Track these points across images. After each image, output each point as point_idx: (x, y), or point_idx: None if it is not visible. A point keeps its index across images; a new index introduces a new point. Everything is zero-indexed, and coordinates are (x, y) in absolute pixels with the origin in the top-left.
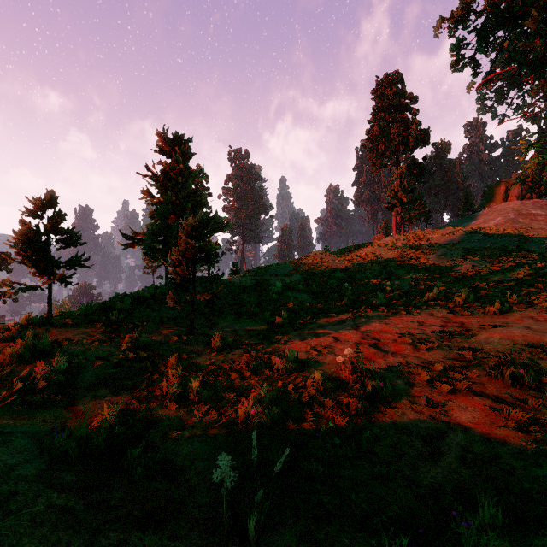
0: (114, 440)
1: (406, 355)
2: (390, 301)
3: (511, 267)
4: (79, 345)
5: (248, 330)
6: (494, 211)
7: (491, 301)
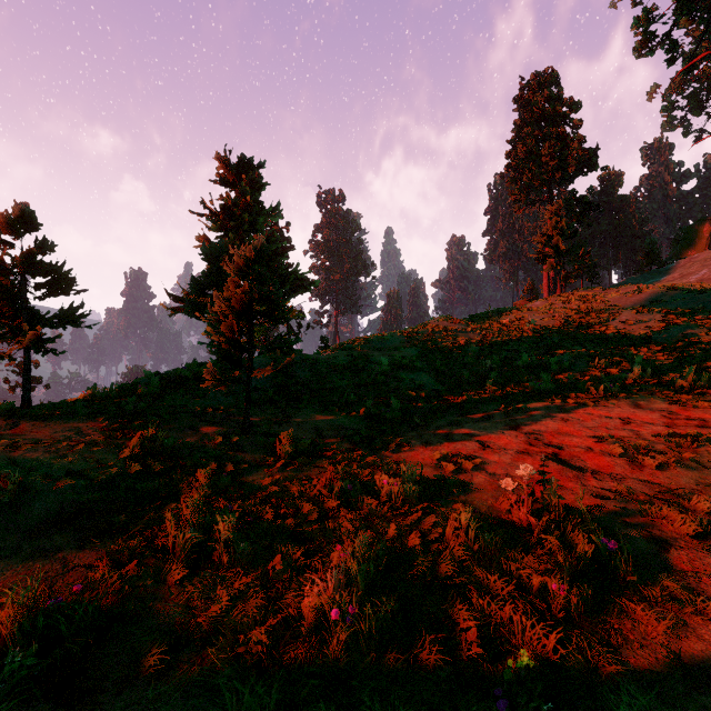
0: None
1: (621, 477)
2: (560, 385)
3: None
4: (50, 450)
5: (338, 428)
6: (695, 262)
7: None
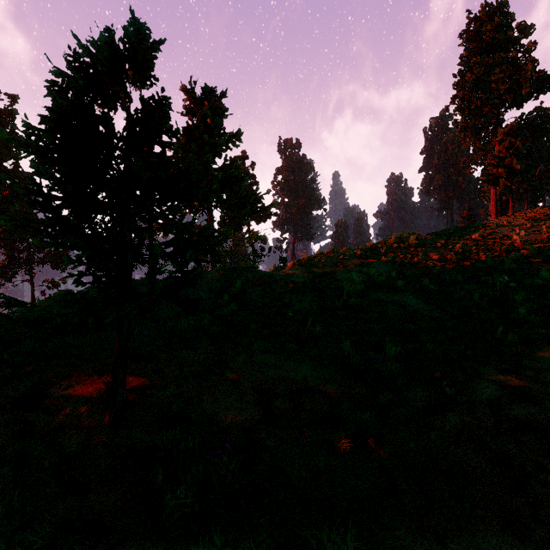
0: None
1: None
2: None
3: None
4: None
5: (298, 389)
6: None
7: None
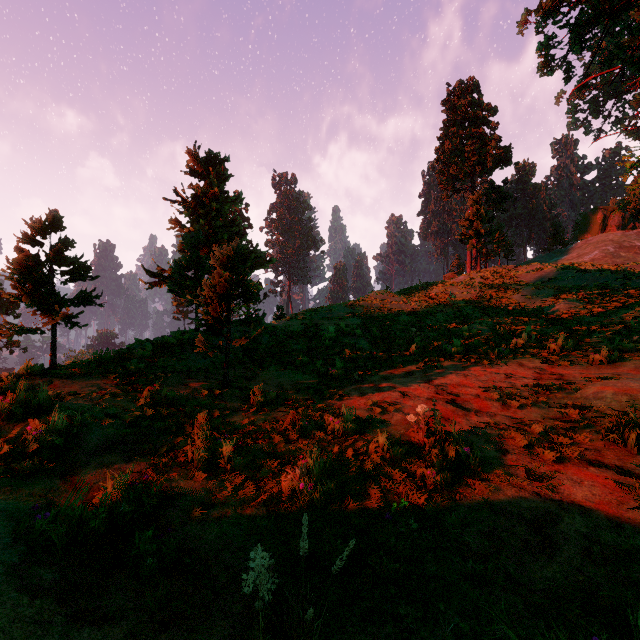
0: (118, 522)
1: (493, 414)
2: (468, 349)
3: (616, 309)
4: (86, 400)
5: (295, 383)
6: (589, 244)
7: (594, 348)
